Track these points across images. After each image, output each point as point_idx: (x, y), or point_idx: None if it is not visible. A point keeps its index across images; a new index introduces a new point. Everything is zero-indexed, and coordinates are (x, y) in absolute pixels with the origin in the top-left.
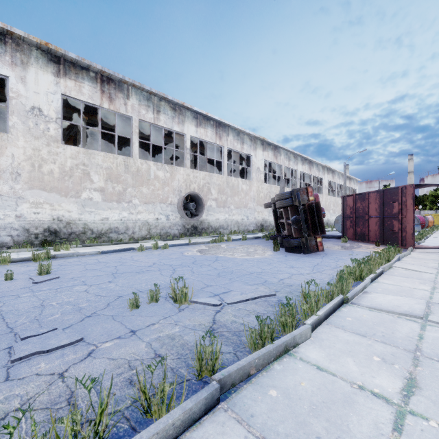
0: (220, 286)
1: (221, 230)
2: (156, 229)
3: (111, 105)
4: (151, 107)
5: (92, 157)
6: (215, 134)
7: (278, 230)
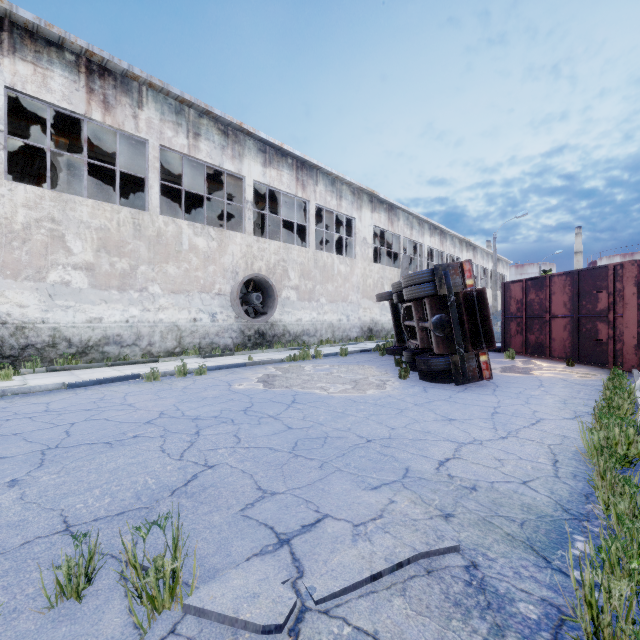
0: (296, 495)
1: (305, 338)
2: (193, 337)
3: (107, 116)
4: (183, 126)
5: (70, 207)
6: (294, 180)
7: (400, 338)
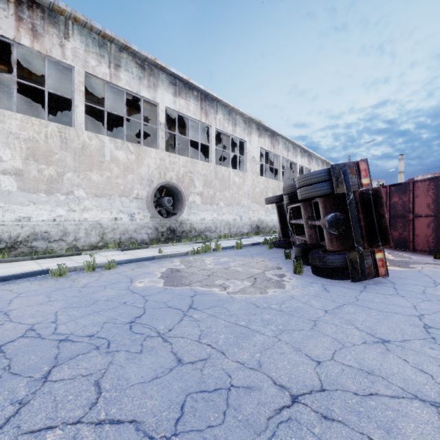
0: None
1: (207, 234)
2: (114, 233)
3: (35, 42)
4: (105, 57)
5: None
6: (199, 108)
7: (285, 234)
